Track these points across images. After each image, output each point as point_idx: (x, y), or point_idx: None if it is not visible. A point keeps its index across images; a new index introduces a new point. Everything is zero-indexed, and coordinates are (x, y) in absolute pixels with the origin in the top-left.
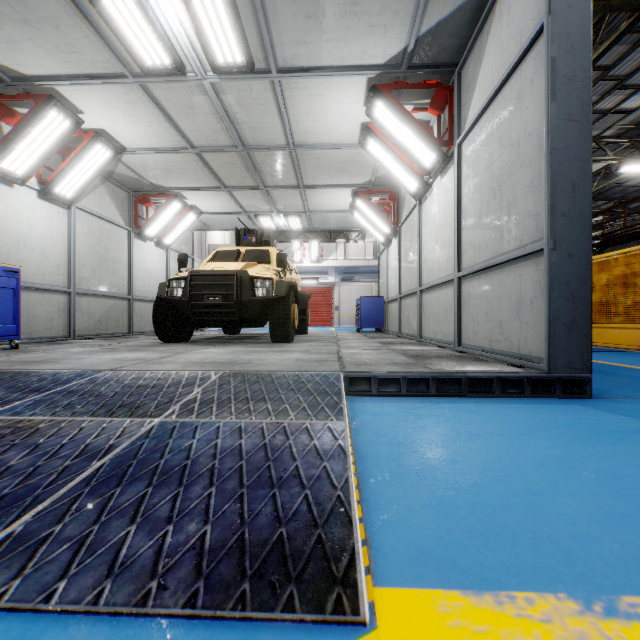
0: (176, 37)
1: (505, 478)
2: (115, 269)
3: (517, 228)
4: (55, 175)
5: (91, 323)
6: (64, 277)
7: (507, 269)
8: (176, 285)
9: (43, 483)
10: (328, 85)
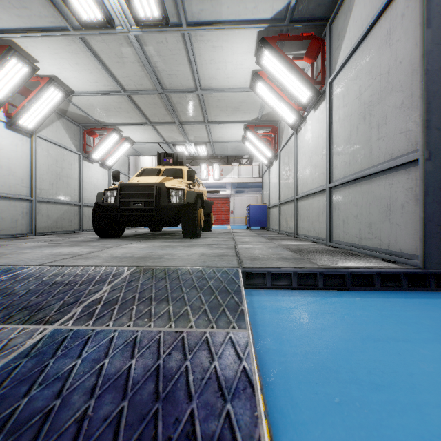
0: None
1: None
2: (68, 183)
3: (387, 144)
4: (18, 110)
5: (49, 223)
6: (27, 188)
7: (377, 179)
8: (110, 194)
9: None
10: (227, 38)
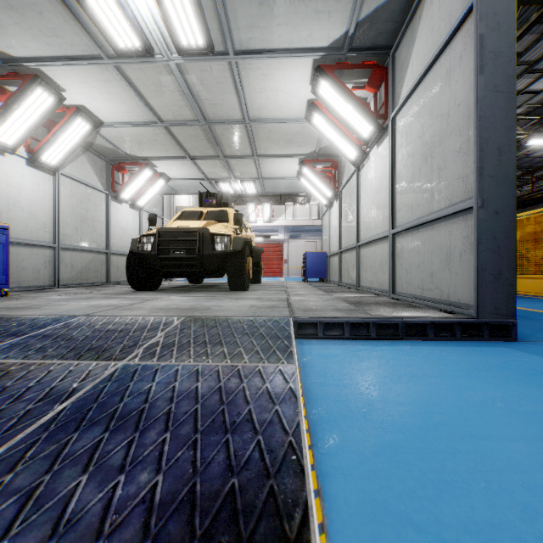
0: (145, 22)
1: (449, 421)
2: (95, 227)
3: (447, 189)
4: (41, 145)
5: (73, 274)
6: (50, 234)
7: (437, 226)
8: (146, 241)
9: (3, 428)
10: (279, 66)
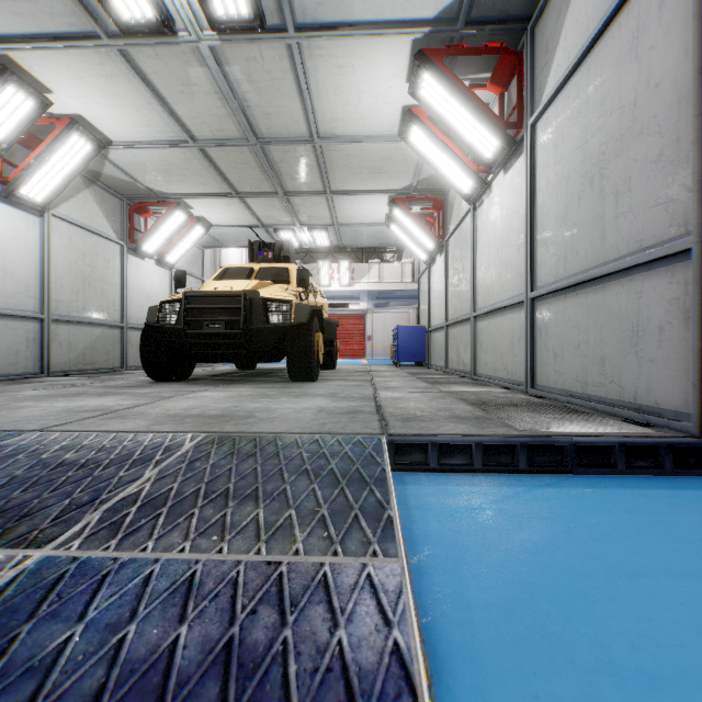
0: None
1: None
2: (104, 291)
3: (632, 224)
4: (20, 172)
5: (72, 356)
6: (35, 300)
7: (614, 284)
8: (169, 309)
9: None
10: (361, 51)
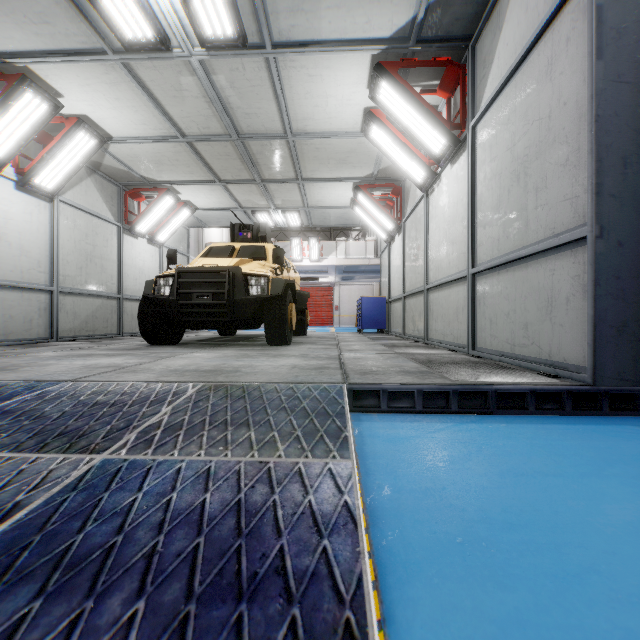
0: (158, 5)
1: (596, 563)
2: (103, 267)
3: (548, 215)
4: (34, 165)
5: (76, 324)
6: (46, 275)
7: (534, 263)
8: (164, 283)
9: None
10: (328, 63)
